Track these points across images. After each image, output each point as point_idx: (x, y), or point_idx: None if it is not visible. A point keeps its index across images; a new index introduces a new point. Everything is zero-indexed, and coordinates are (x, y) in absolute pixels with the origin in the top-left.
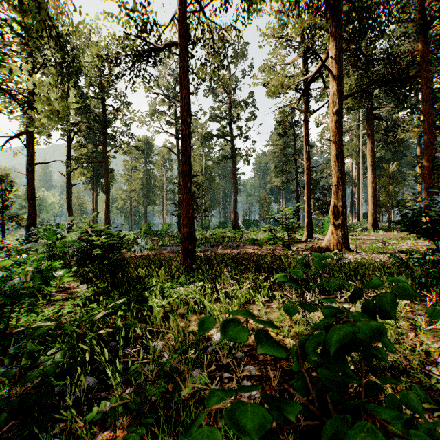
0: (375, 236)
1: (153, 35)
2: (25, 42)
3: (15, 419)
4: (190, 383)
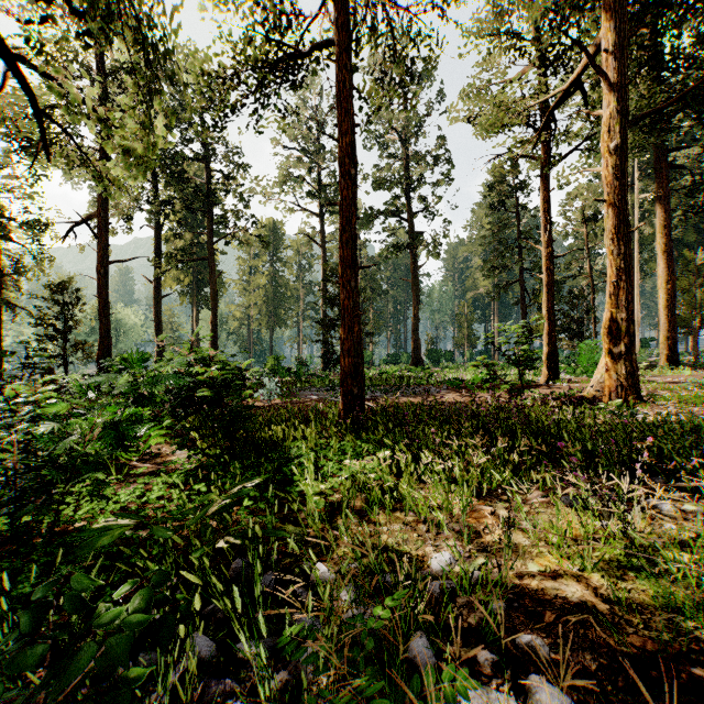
0: (676, 376)
1: (292, 32)
2: (89, 34)
3: None
4: (429, 686)
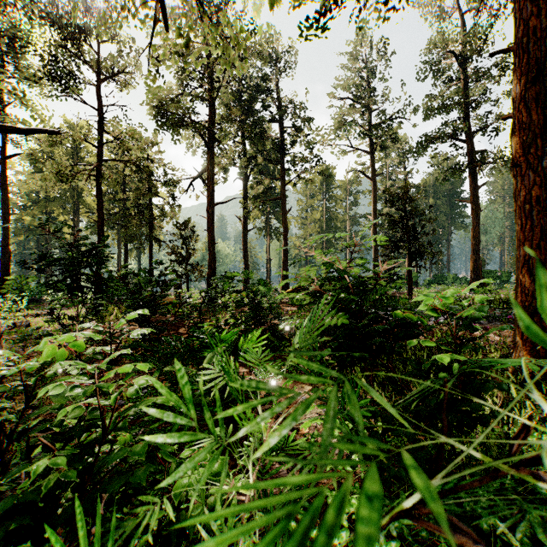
0: None
1: None
2: None
3: None
4: None
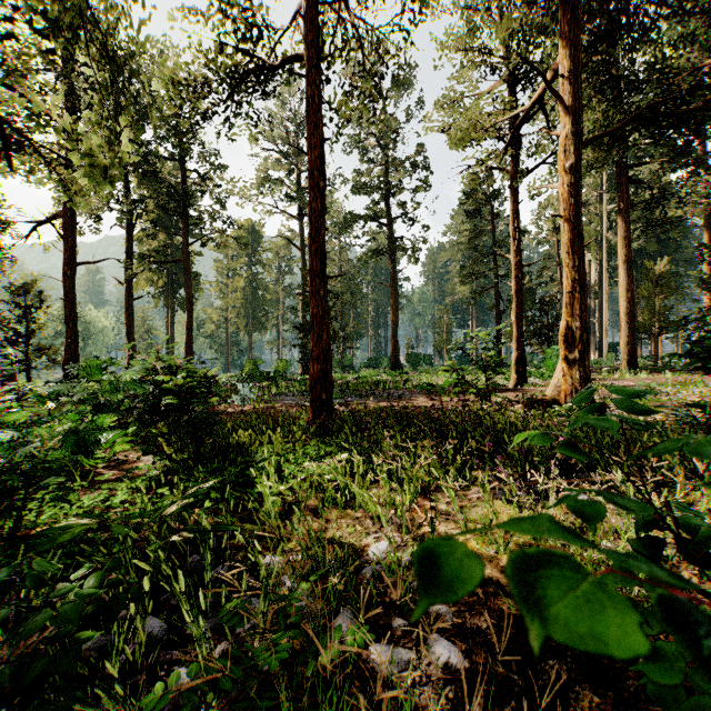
0: (633, 380)
1: (263, 44)
2: (53, 50)
3: (6, 706)
4: (335, 639)
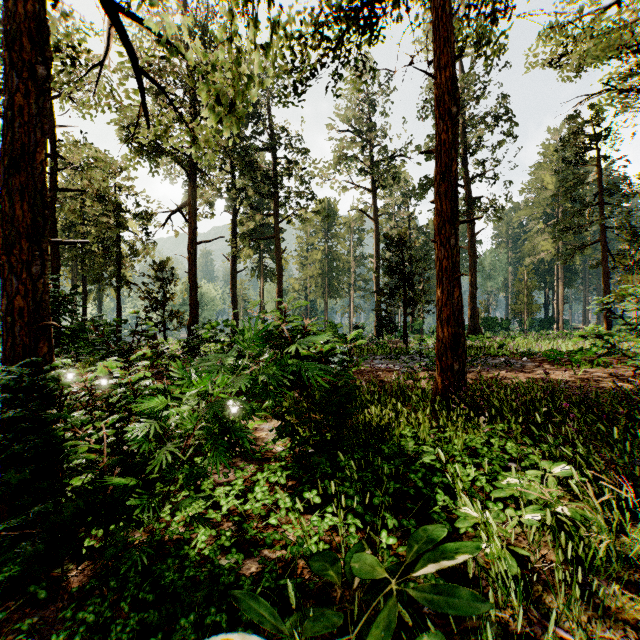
0: None
1: None
2: None
3: None
4: None
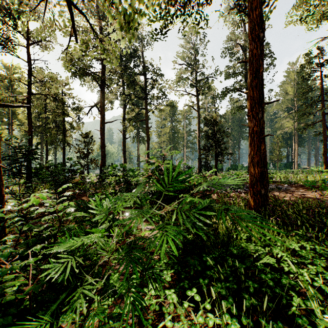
0: None
1: None
2: None
3: None
4: None
